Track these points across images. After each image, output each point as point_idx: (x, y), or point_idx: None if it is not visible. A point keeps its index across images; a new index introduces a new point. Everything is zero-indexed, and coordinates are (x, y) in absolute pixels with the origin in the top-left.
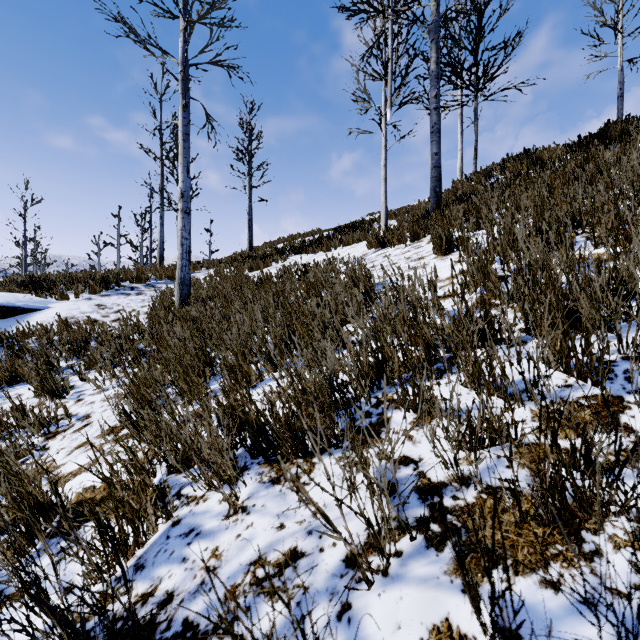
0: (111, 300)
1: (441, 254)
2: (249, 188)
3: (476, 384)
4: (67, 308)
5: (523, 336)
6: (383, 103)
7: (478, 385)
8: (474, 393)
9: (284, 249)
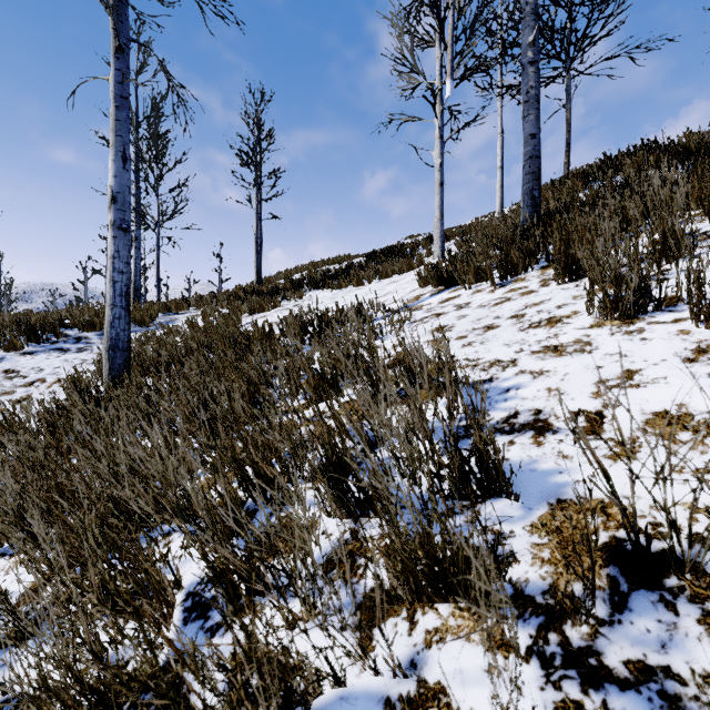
0: (33, 361)
1: (613, 317)
2: (257, 201)
3: None
4: None
5: None
6: (437, 77)
7: None
8: None
9: (301, 281)
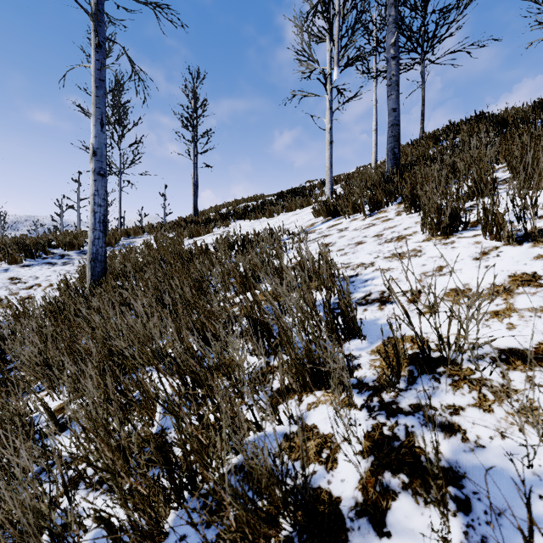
0: (30, 272)
1: (437, 234)
2: (194, 154)
3: None
4: None
5: None
6: (328, 64)
7: None
8: None
9: (228, 214)
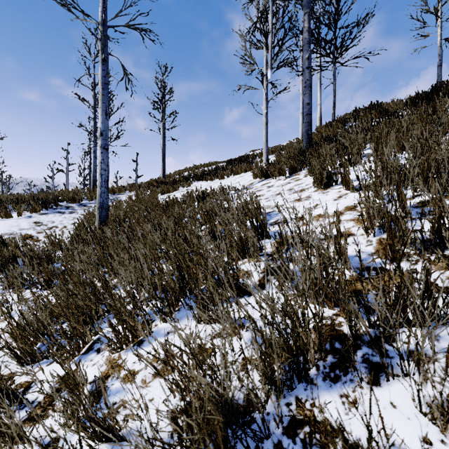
0: (48, 218)
1: (321, 187)
2: (163, 130)
3: None
4: (8, 225)
5: None
6: (264, 66)
7: None
8: None
9: (189, 176)
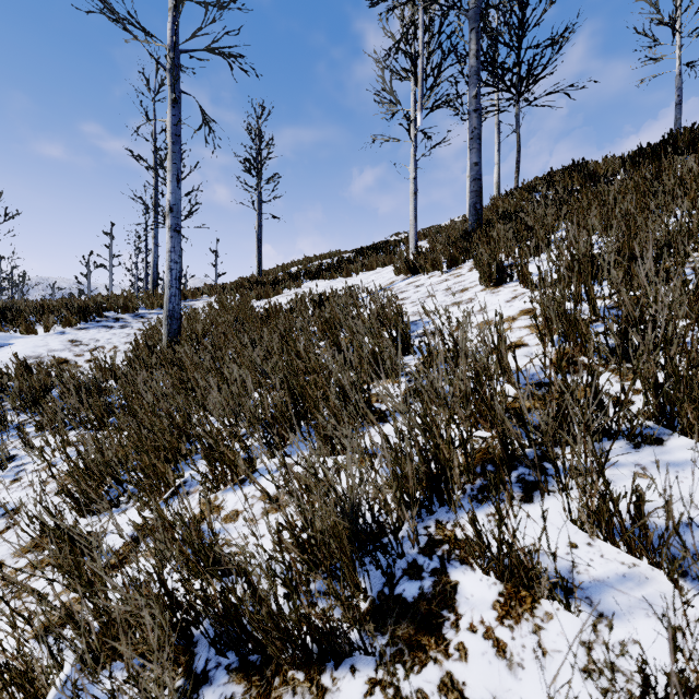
0: (89, 334)
1: (490, 285)
2: (258, 203)
3: (605, 530)
4: (32, 345)
5: (651, 426)
6: (412, 106)
7: (609, 533)
8: (601, 545)
9: (298, 273)
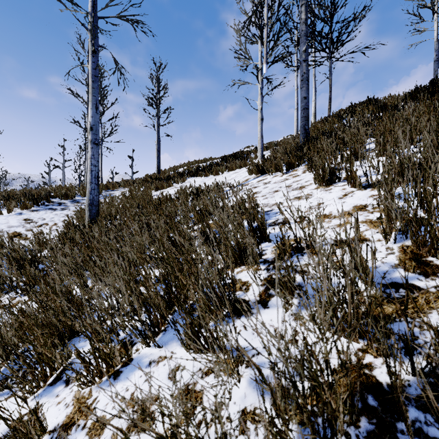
0: (38, 215)
1: (323, 184)
2: (157, 126)
3: None
4: None
5: None
6: (259, 60)
7: None
8: None
9: (184, 172)
